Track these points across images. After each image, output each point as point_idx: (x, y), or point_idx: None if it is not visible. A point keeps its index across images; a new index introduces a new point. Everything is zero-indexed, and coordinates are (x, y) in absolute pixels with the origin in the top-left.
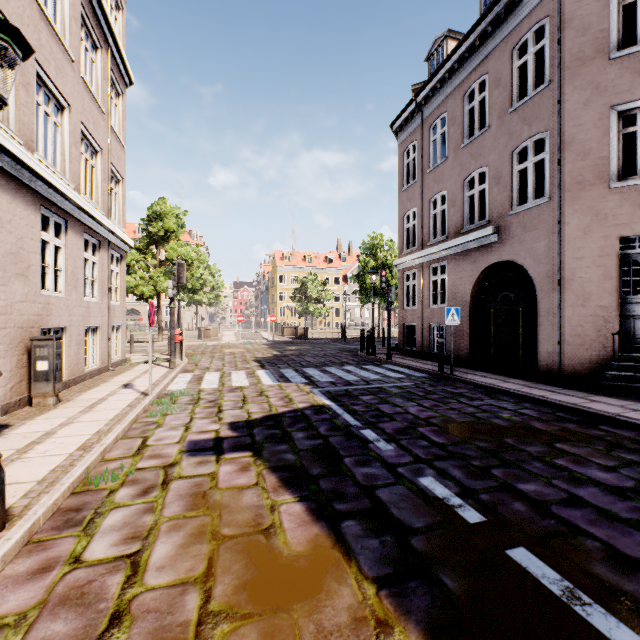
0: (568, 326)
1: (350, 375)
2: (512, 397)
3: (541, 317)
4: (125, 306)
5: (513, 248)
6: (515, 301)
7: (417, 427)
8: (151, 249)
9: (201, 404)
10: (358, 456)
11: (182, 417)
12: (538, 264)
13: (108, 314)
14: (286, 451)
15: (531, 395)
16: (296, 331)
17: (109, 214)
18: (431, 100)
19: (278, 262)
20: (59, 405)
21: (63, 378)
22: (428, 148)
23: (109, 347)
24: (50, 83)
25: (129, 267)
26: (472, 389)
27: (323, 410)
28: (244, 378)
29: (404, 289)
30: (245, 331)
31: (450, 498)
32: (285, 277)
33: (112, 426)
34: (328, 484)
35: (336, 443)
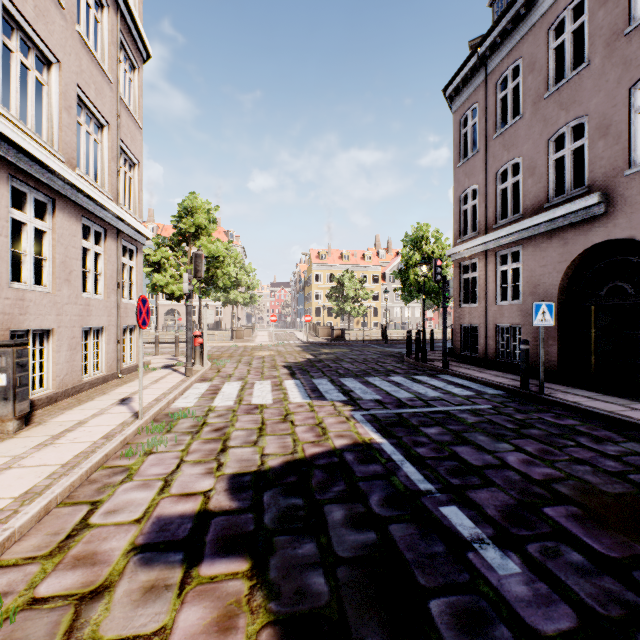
0: None
1: (400, 390)
2: None
3: None
4: None
5: (632, 220)
6: (633, 294)
7: (540, 505)
8: (183, 247)
9: (203, 434)
10: (455, 594)
11: (168, 459)
12: None
13: (117, 313)
14: (312, 563)
15: None
16: (332, 332)
17: (118, 199)
18: (499, 48)
19: (314, 260)
20: (22, 431)
21: (49, 391)
22: (494, 108)
23: (118, 351)
24: (27, 26)
25: (160, 265)
26: (585, 419)
27: (371, 454)
28: (268, 391)
29: (460, 283)
30: (280, 331)
31: None
32: (321, 276)
33: (55, 479)
34: None
35: (403, 544)
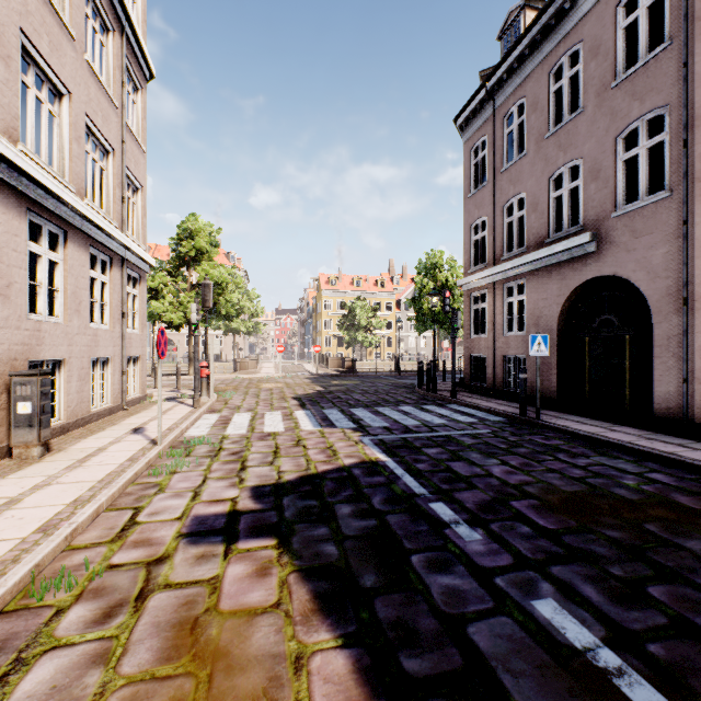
0: (699, 358)
1: (408, 418)
2: (628, 453)
3: (658, 347)
4: (145, 334)
5: (617, 259)
6: (619, 326)
7: (509, 500)
8: (182, 272)
9: (221, 457)
10: (431, 551)
11: (193, 477)
12: (654, 278)
13: (122, 344)
14: (325, 539)
15: (657, 452)
16: (343, 363)
17: (123, 226)
18: (505, 84)
19: (323, 286)
20: (45, 457)
21: (61, 421)
22: (502, 143)
23: (123, 382)
24: (42, 62)
25: (157, 292)
26: (569, 440)
27: (376, 469)
28: (279, 421)
29: (471, 314)
30: (287, 363)
31: (597, 651)
32: (331, 303)
33: (97, 491)
34: (389, 609)
35: (397, 526)
